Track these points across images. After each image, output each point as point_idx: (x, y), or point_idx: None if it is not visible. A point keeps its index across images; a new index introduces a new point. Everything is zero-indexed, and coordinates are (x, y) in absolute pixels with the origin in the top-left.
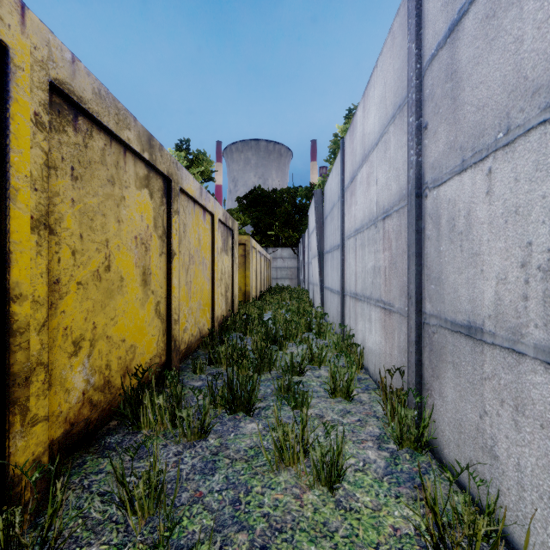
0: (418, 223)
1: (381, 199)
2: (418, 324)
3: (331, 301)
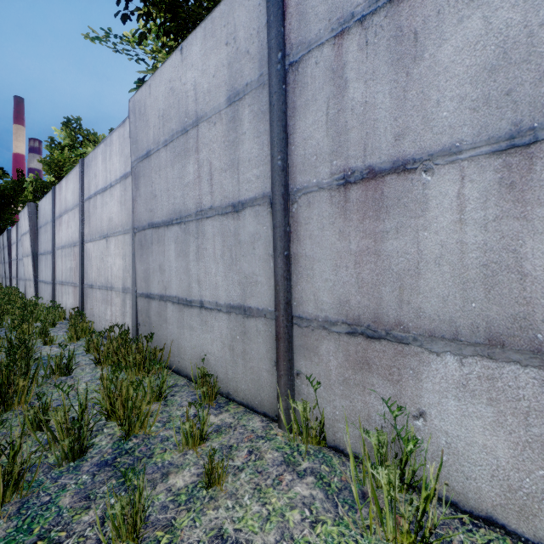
0: (83, 253)
1: (73, 237)
2: (83, 288)
3: (45, 290)
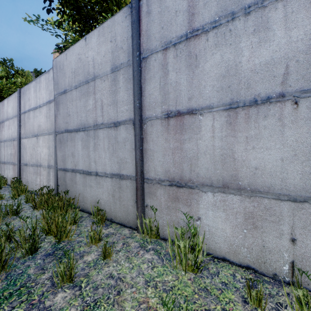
0: (20, 145)
1: (13, 135)
2: (20, 166)
3: None
